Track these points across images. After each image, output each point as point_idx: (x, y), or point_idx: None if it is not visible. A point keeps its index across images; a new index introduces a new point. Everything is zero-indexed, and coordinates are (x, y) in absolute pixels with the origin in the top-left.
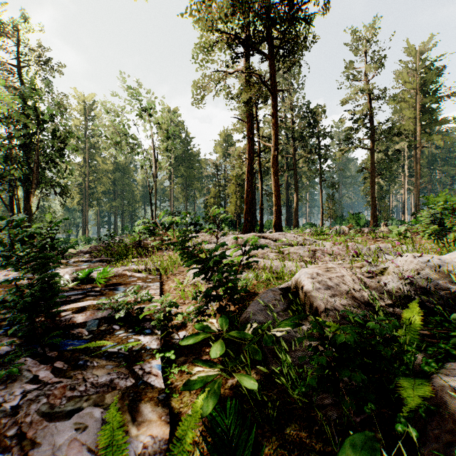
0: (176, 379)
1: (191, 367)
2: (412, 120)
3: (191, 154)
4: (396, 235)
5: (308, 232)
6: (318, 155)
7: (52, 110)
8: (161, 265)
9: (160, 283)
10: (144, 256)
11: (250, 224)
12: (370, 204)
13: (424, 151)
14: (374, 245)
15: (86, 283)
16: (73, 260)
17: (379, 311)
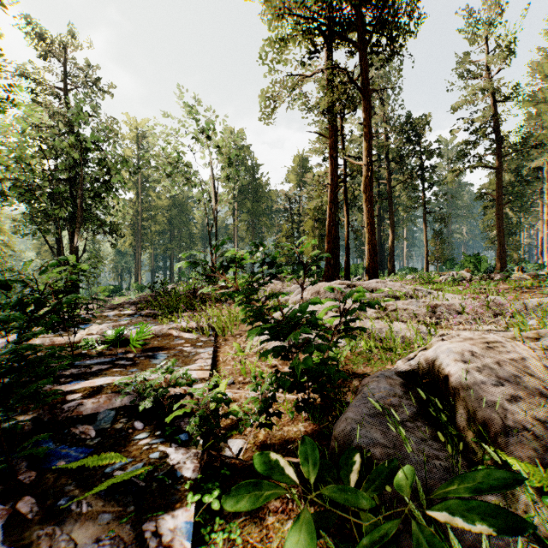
0: None
1: (248, 526)
2: None
3: (258, 185)
4: None
5: (410, 279)
6: (422, 179)
7: (97, 136)
8: (217, 322)
9: (215, 348)
10: (198, 309)
11: (333, 269)
12: (493, 243)
13: None
14: (531, 299)
15: (120, 346)
16: (113, 313)
17: None
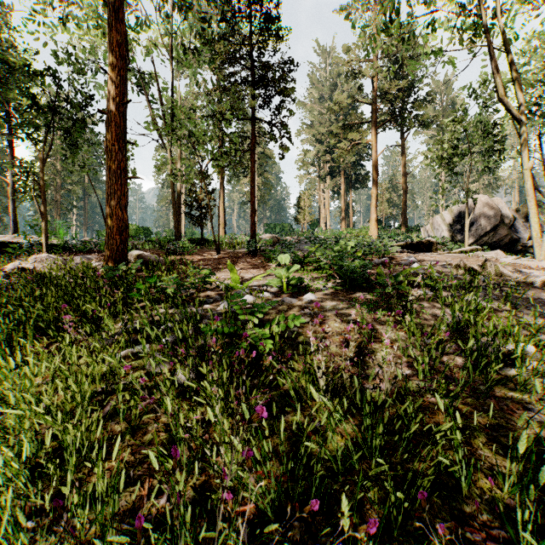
0: None
1: None
2: None
3: None
4: None
5: None
6: None
7: None
8: None
9: None
10: None
11: None
12: None
13: None
14: None
15: None
16: None
17: None
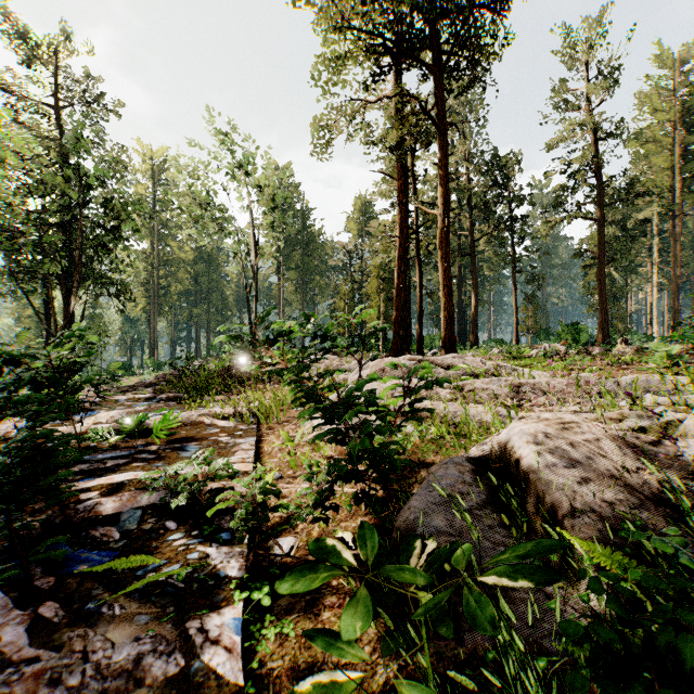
0: (271, 652)
1: (302, 623)
2: (667, 172)
3: (310, 235)
4: (660, 359)
5: (495, 354)
6: (511, 231)
7: (101, 169)
8: (260, 407)
9: (257, 437)
10: (235, 391)
11: (403, 341)
12: (596, 309)
13: (685, 222)
14: (626, 377)
15: (138, 437)
16: (125, 397)
17: (688, 517)
